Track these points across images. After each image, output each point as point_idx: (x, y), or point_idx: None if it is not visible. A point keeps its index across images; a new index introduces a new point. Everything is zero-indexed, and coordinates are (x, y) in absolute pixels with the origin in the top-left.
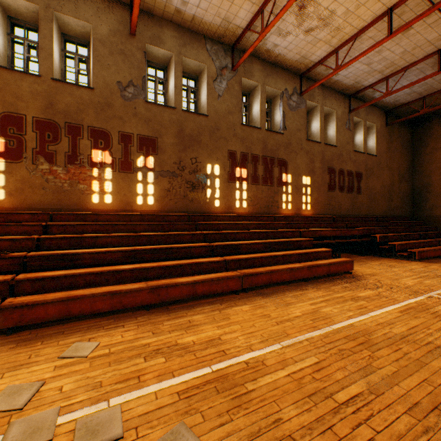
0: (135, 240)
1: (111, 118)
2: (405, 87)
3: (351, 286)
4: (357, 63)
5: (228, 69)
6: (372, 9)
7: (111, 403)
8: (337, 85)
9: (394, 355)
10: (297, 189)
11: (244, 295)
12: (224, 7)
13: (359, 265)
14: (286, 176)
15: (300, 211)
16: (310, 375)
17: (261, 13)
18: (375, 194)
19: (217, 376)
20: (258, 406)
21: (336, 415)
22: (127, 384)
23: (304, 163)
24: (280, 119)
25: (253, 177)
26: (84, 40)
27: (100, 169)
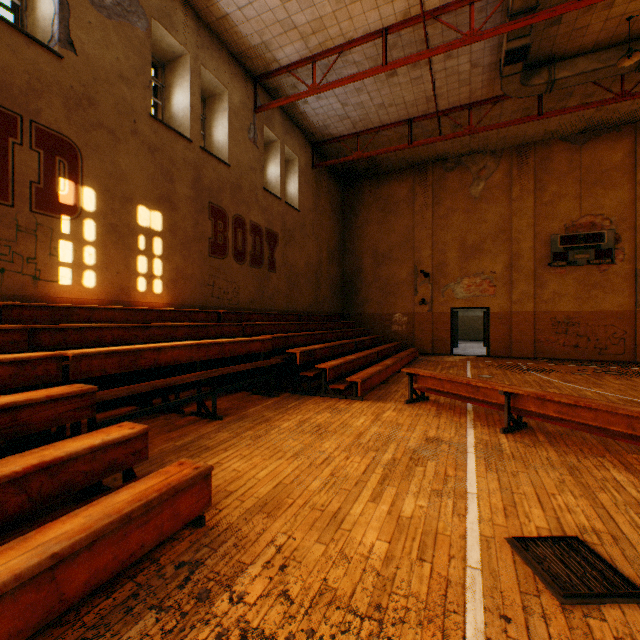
0: None
1: None
2: (340, 83)
3: None
4: None
5: None
6: None
7: None
8: (230, 34)
9: None
10: (119, 236)
11: None
12: None
13: (251, 444)
14: (78, 190)
15: (129, 296)
16: None
17: None
18: (298, 276)
19: None
20: None
21: None
22: None
23: (146, 174)
24: (52, 10)
25: None
26: None
27: None
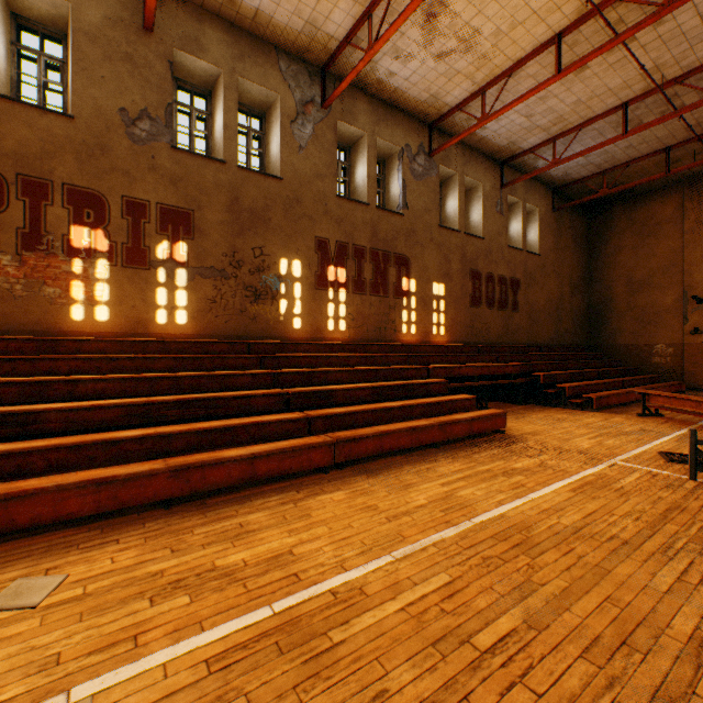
0: (150, 385)
1: (107, 171)
2: (579, 155)
3: (503, 453)
4: (513, 114)
5: (316, 106)
6: (533, 33)
7: (73, 696)
8: (485, 145)
9: (564, 561)
10: (424, 303)
11: (338, 475)
12: (309, 2)
13: (515, 420)
14: (409, 282)
15: (429, 338)
16: (437, 605)
17: (368, 19)
18: (537, 312)
19: (281, 622)
20: (349, 671)
21: (476, 674)
22: (110, 655)
23: (436, 263)
24: (398, 192)
25: (356, 282)
26: (56, 31)
27: (86, 261)
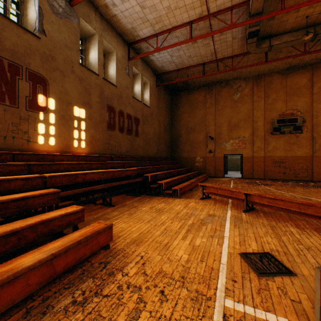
0: None
1: None
2: (169, 47)
3: None
4: None
5: None
6: None
7: None
8: (117, 23)
9: None
10: (65, 121)
11: None
12: None
13: (128, 217)
14: (47, 100)
15: (70, 149)
16: None
17: None
18: (149, 139)
19: None
20: None
21: None
22: None
23: (77, 91)
24: (35, 16)
25: None
26: None
27: None
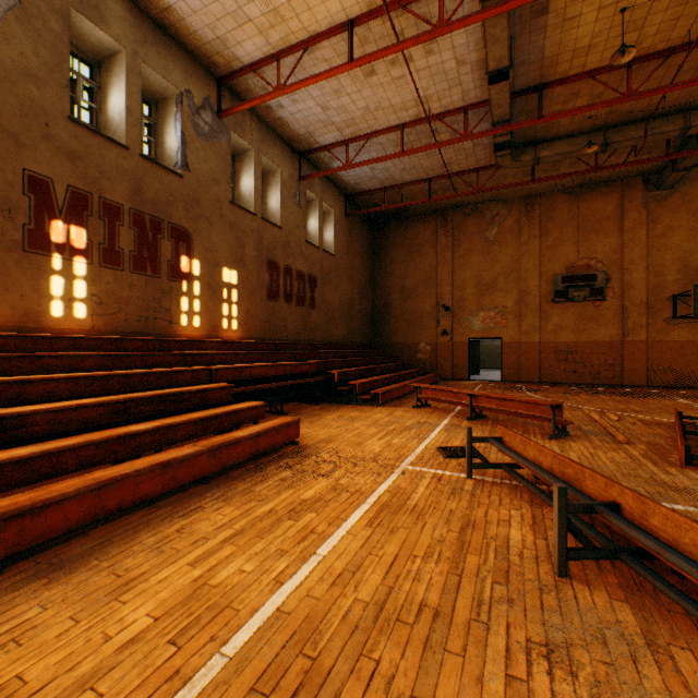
0: None
1: None
2: (368, 163)
3: (294, 477)
4: (310, 99)
5: None
6: (329, 7)
7: None
8: (283, 128)
9: None
10: (213, 291)
11: None
12: None
13: (311, 424)
14: (191, 263)
15: (218, 332)
16: None
17: None
18: (333, 311)
19: None
20: None
21: None
22: None
23: (227, 244)
24: (176, 146)
25: (106, 251)
26: None
27: None
